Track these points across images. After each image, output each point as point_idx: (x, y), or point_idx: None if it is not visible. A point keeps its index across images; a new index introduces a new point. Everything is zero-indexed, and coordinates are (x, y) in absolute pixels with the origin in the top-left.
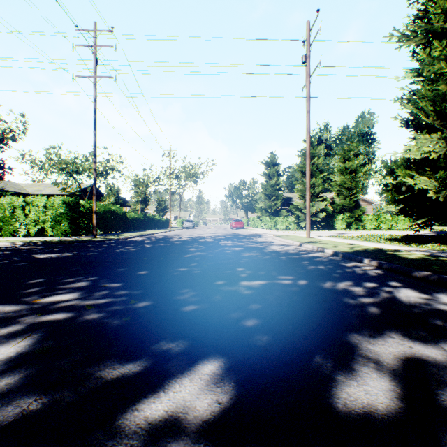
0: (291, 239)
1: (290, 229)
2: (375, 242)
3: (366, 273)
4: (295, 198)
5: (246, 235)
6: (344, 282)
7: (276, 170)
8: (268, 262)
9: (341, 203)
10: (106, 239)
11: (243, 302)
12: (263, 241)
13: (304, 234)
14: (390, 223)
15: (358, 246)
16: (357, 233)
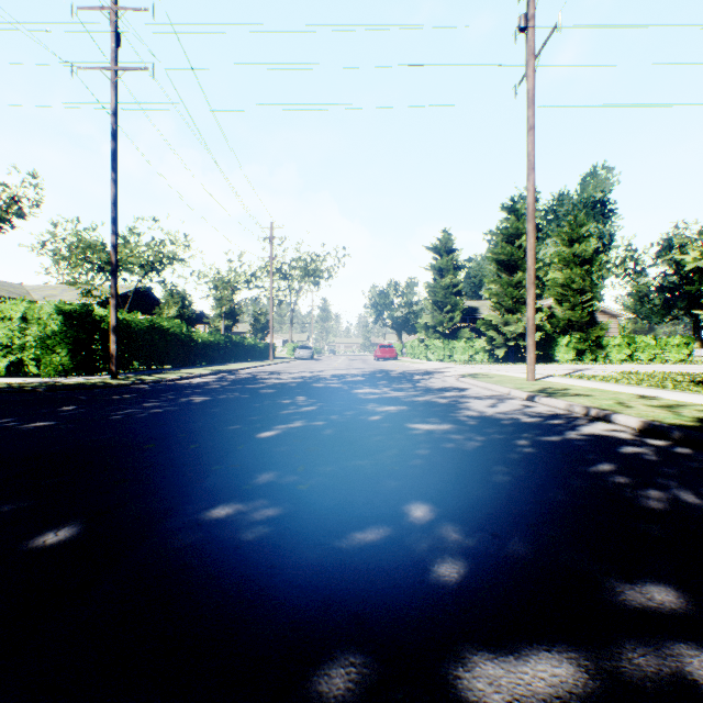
0: (499, 382)
1: (476, 361)
2: (694, 392)
3: None
4: (483, 309)
5: (404, 372)
6: None
7: (453, 260)
8: (495, 465)
9: (565, 316)
10: (132, 381)
11: None
12: (442, 386)
13: (510, 371)
14: (652, 351)
15: (677, 403)
16: (606, 369)
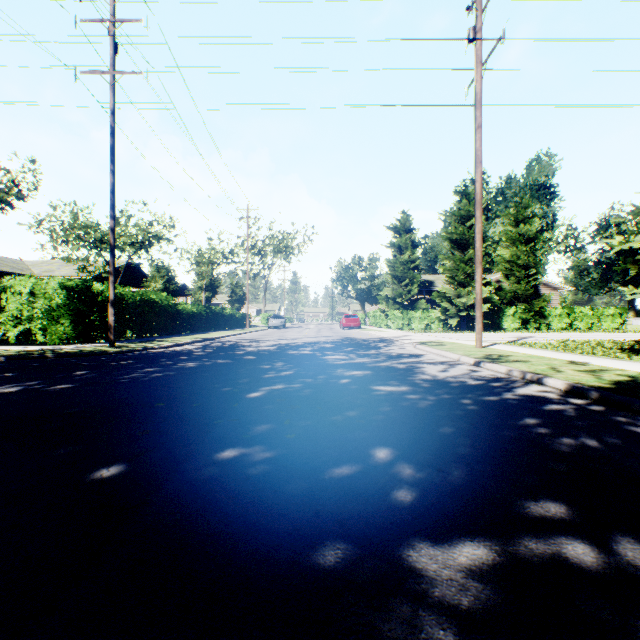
0: (451, 349)
1: (432, 329)
2: (618, 359)
3: None
4: (438, 282)
5: (368, 340)
6: None
7: (411, 238)
8: (443, 419)
9: (512, 289)
10: (128, 349)
11: None
12: (401, 353)
13: (462, 338)
14: (589, 321)
15: (600, 368)
16: (547, 337)
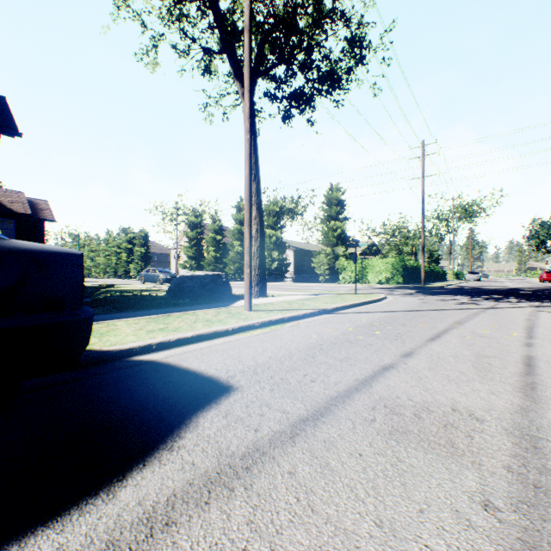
0: None
1: None
2: None
3: None
4: None
5: None
6: None
7: None
8: None
9: None
10: (434, 286)
11: None
12: None
13: None
14: None
15: None
16: None
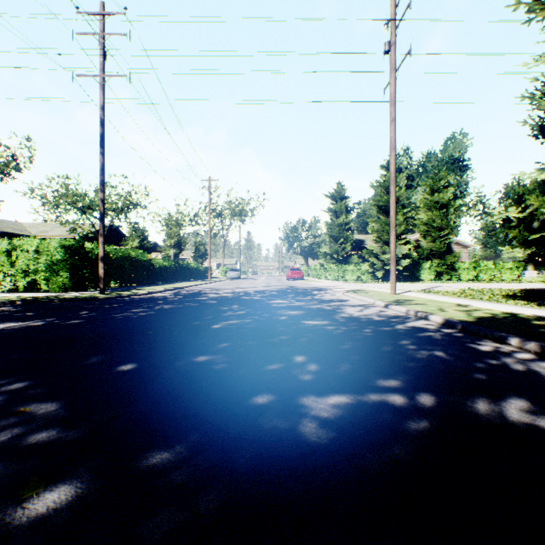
0: (370, 296)
1: (362, 280)
2: (494, 302)
3: (533, 371)
4: (368, 241)
5: (307, 288)
6: (513, 400)
7: (345, 204)
8: (346, 341)
9: (428, 247)
10: (116, 295)
11: (311, 488)
12: (331, 298)
13: (384, 287)
14: (492, 273)
15: (475, 309)
16: (453, 286)
